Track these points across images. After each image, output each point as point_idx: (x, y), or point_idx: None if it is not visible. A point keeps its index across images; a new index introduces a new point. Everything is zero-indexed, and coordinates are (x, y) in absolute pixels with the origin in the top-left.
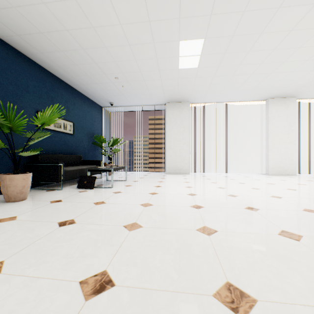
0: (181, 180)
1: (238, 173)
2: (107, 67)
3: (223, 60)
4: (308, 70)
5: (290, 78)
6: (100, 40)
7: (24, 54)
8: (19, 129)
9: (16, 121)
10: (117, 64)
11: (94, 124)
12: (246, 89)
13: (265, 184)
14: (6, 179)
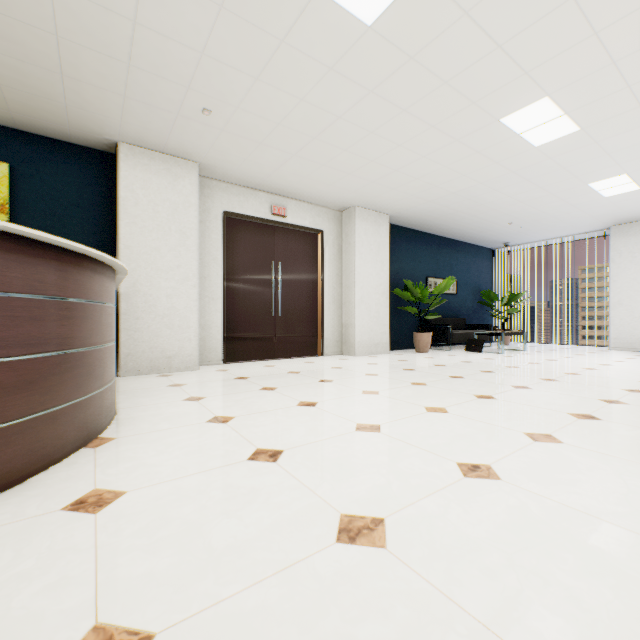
0: (624, 356)
1: None
2: (496, 220)
3: None
4: None
5: None
6: (489, 208)
7: (418, 230)
8: (424, 299)
9: (423, 294)
10: (509, 215)
11: (481, 276)
12: None
13: None
14: (417, 335)
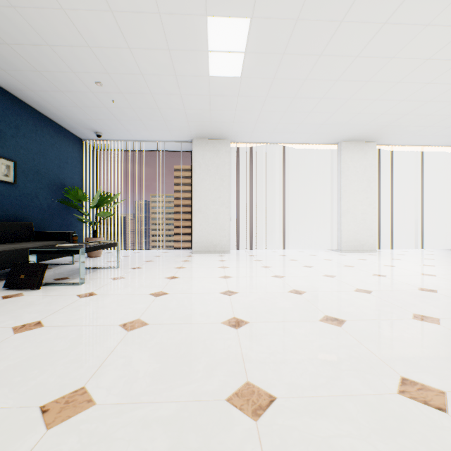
0: (216, 263)
1: (301, 250)
2: (75, 58)
3: (282, 68)
4: (398, 100)
5: (373, 111)
6: None
7: None
8: None
9: None
10: (95, 53)
11: (66, 168)
12: (312, 124)
13: (341, 267)
14: None
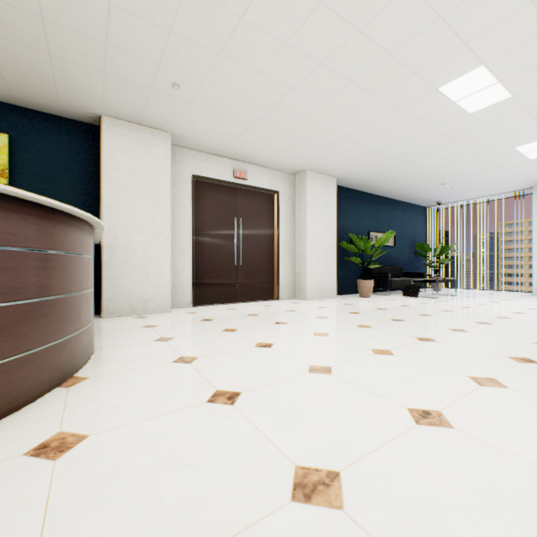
0: None
1: None
2: (431, 181)
3: None
4: None
5: None
6: (424, 170)
7: (361, 191)
8: (366, 250)
9: (365, 246)
10: (442, 176)
11: (416, 230)
12: None
13: None
14: (361, 282)
